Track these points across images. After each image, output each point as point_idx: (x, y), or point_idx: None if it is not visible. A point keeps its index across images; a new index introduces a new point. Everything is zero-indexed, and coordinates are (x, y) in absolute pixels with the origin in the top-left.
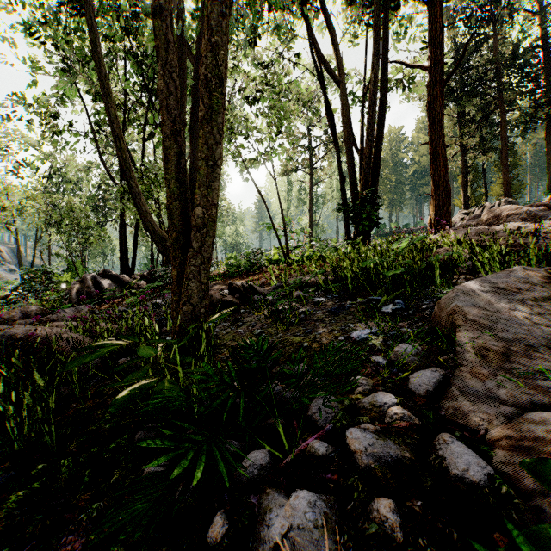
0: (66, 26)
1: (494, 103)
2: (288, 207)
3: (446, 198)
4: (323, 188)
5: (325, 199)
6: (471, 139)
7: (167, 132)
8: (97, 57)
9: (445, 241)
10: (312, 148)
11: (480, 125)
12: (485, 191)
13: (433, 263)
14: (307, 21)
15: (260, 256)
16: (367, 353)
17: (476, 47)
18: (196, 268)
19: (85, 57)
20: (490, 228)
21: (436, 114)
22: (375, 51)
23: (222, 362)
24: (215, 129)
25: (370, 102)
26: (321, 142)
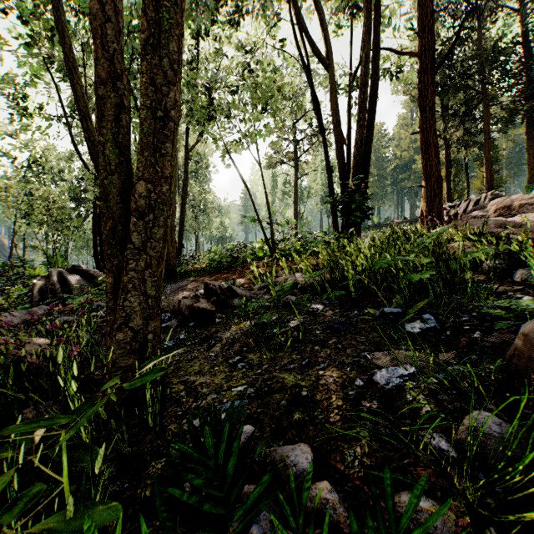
0: (34, 1)
1: (477, 98)
2: (273, 200)
3: (438, 189)
4: (307, 181)
5: (309, 192)
6: (454, 134)
7: (102, 74)
8: (60, 27)
9: (459, 234)
10: (297, 141)
11: (462, 120)
12: (467, 185)
13: (461, 262)
14: (294, 1)
15: (243, 249)
16: (410, 421)
17: (460, 42)
18: (138, 273)
19: (51, 31)
20: (507, 219)
21: (428, 101)
22: (368, 28)
23: (174, 424)
24: (166, 61)
25: (362, 83)
26: (306, 135)
